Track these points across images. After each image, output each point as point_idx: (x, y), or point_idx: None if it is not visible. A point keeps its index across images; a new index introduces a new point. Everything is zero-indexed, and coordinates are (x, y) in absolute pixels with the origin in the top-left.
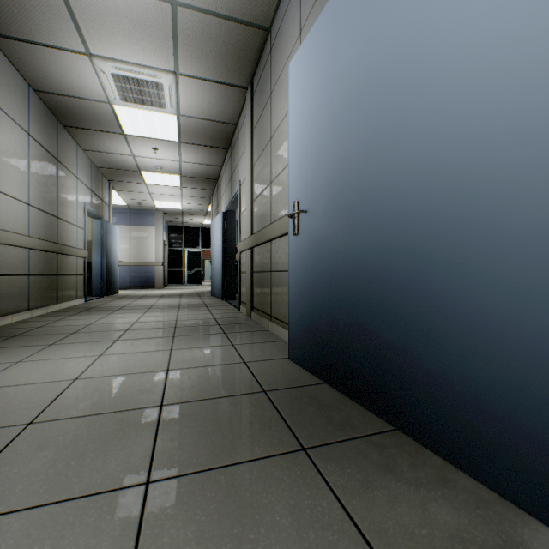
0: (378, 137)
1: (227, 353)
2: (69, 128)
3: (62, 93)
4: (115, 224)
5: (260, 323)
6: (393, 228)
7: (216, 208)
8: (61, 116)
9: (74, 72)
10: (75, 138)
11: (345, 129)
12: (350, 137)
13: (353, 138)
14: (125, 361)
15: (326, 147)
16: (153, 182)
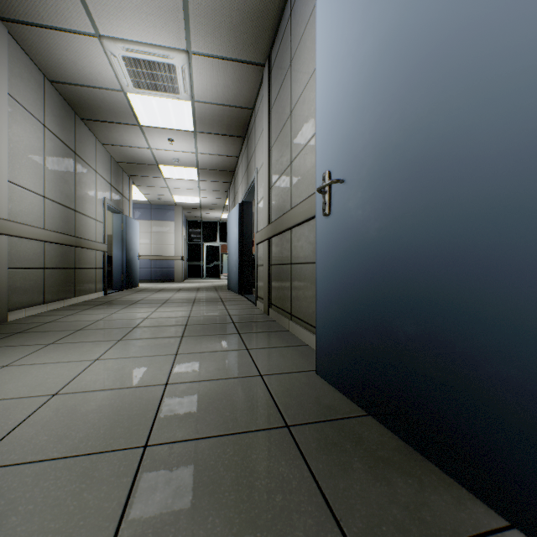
0: (478, 37)
1: (240, 361)
2: (86, 121)
3: (76, 82)
4: (137, 219)
5: (278, 322)
6: (514, 183)
7: (233, 201)
8: (78, 108)
9: (85, 58)
10: (93, 132)
11: (407, 49)
12: (417, 58)
13: (424, 57)
14: (120, 369)
15: (374, 87)
16: (171, 176)
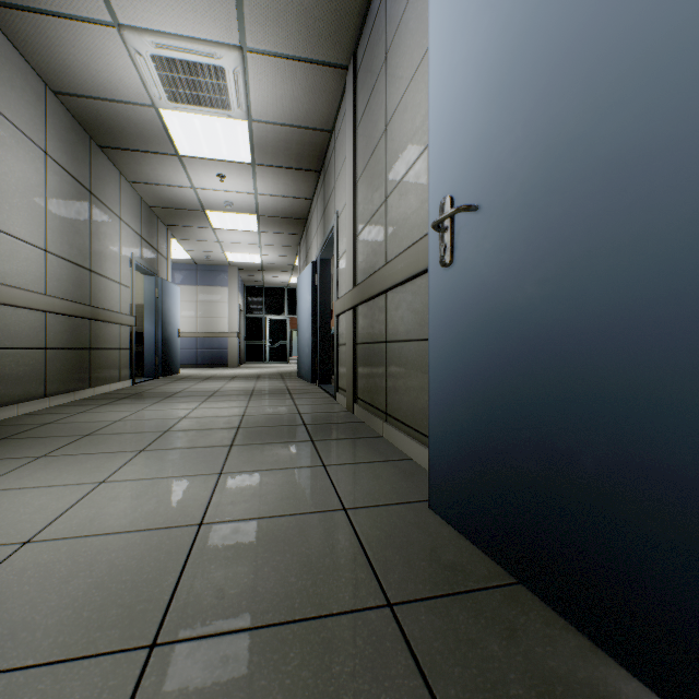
0: None
1: (314, 486)
2: (106, 149)
3: (90, 94)
4: (178, 284)
5: (367, 424)
6: None
7: (305, 259)
8: (94, 131)
9: (101, 58)
10: (116, 165)
11: None
12: None
13: None
14: (135, 498)
15: (532, 49)
16: (223, 225)
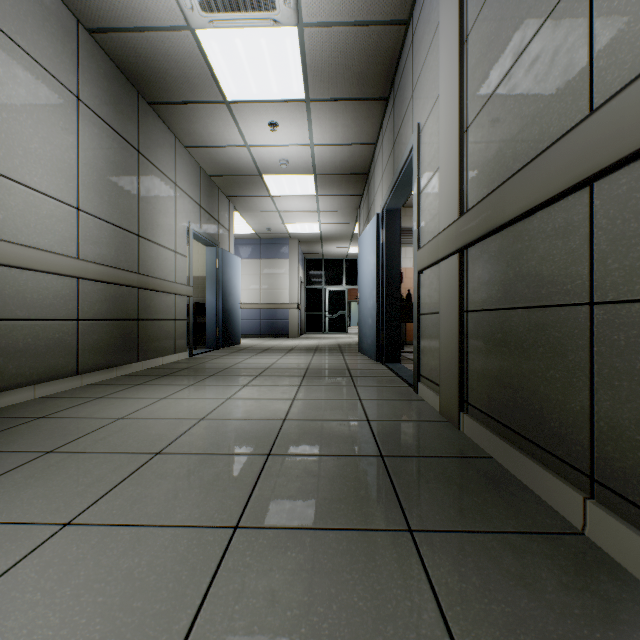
0: None
1: None
2: (156, 107)
3: (121, 24)
4: (243, 258)
5: (507, 467)
6: None
7: (366, 220)
8: (139, 82)
9: None
10: (169, 126)
11: None
12: None
13: None
14: None
15: None
16: (280, 192)
